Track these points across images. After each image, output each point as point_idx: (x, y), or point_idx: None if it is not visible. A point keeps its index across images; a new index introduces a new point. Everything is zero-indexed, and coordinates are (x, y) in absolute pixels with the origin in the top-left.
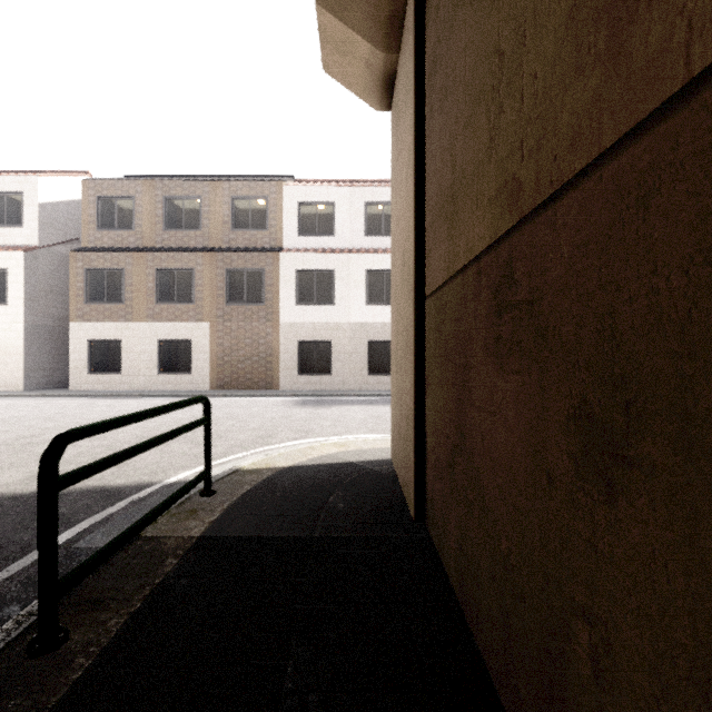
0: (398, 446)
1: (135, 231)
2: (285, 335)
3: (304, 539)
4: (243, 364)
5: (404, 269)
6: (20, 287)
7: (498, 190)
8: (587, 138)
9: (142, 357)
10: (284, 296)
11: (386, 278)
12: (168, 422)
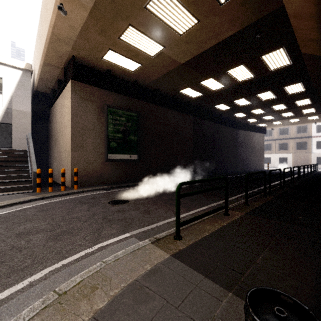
0: None
1: (272, 136)
2: (312, 156)
3: None
4: (300, 162)
5: None
6: None
7: None
8: None
9: (275, 161)
10: (312, 147)
11: None
12: None
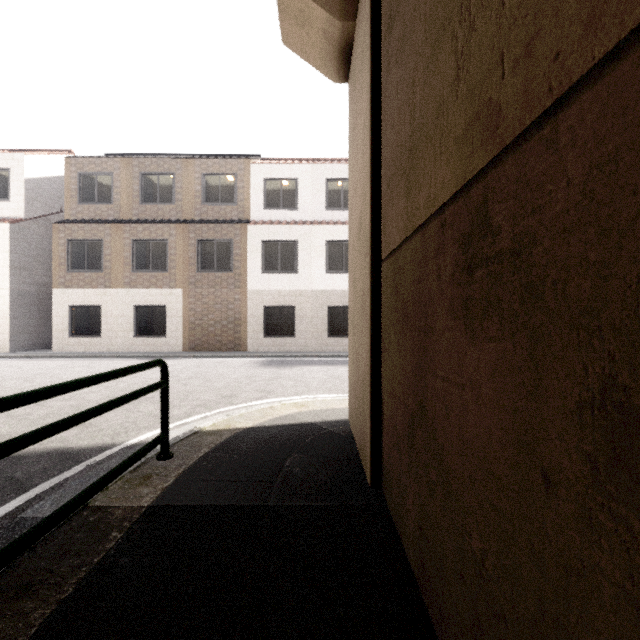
0: (355, 409)
1: (113, 205)
2: (252, 300)
3: (257, 508)
4: (213, 327)
5: (360, 233)
6: (6, 256)
7: (469, 125)
8: (619, 3)
9: (120, 321)
10: (251, 265)
11: (345, 248)
12: (139, 382)
